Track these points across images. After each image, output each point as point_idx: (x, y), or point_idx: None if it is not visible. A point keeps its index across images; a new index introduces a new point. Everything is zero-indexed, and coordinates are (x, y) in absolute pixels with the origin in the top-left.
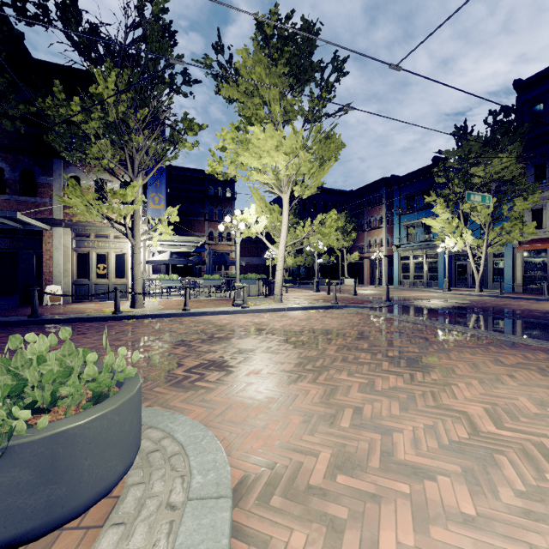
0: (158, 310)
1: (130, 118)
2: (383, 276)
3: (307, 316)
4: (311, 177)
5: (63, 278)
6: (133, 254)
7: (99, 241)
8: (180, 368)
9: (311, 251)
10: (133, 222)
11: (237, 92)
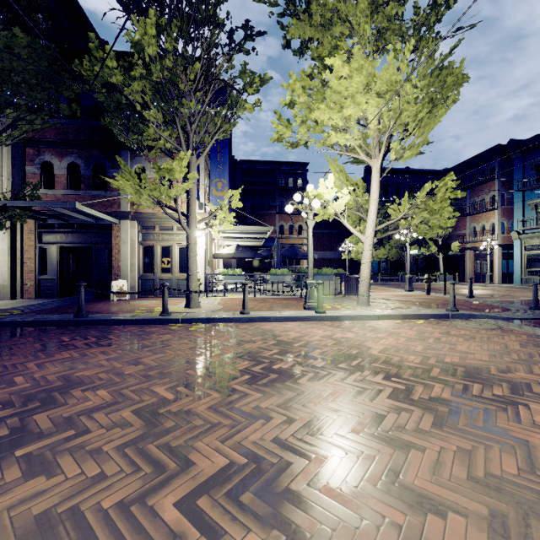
0: (213, 311)
1: (178, 76)
2: (496, 272)
3: (417, 332)
4: (417, 127)
5: (130, 272)
6: (188, 244)
7: (164, 233)
8: (178, 481)
9: (396, 242)
10: (188, 208)
11: (309, 27)
